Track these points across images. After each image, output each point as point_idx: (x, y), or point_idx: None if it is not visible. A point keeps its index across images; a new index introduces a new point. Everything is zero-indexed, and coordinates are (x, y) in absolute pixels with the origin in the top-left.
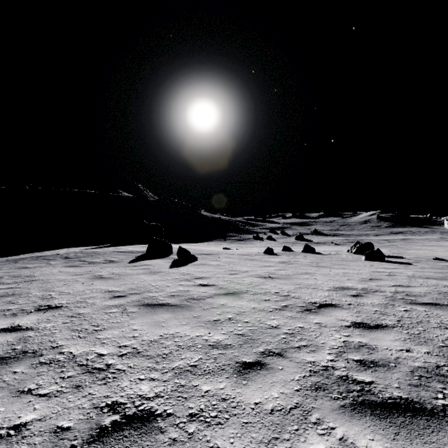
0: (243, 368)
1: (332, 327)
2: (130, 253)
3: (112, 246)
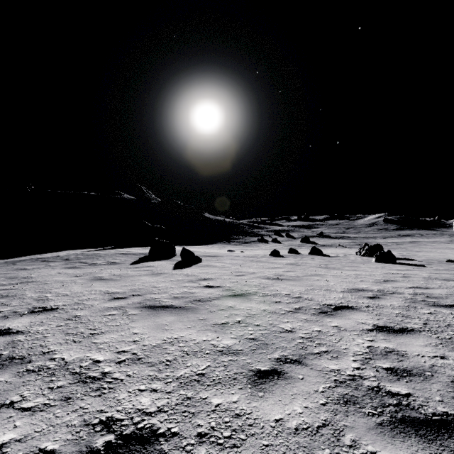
0: (258, 377)
1: (353, 331)
2: (132, 254)
3: (114, 248)
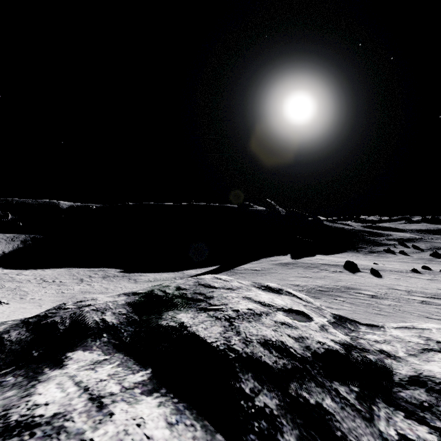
0: (433, 298)
1: None
2: (331, 265)
3: (297, 256)
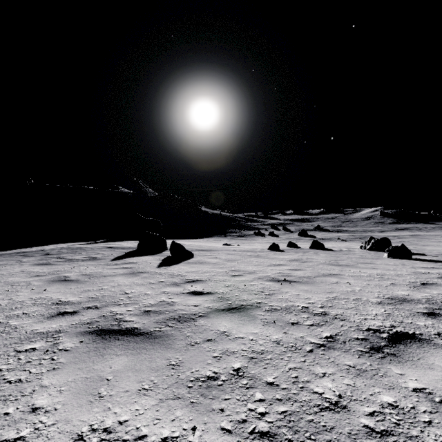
0: None
1: None
2: (120, 248)
3: (106, 241)
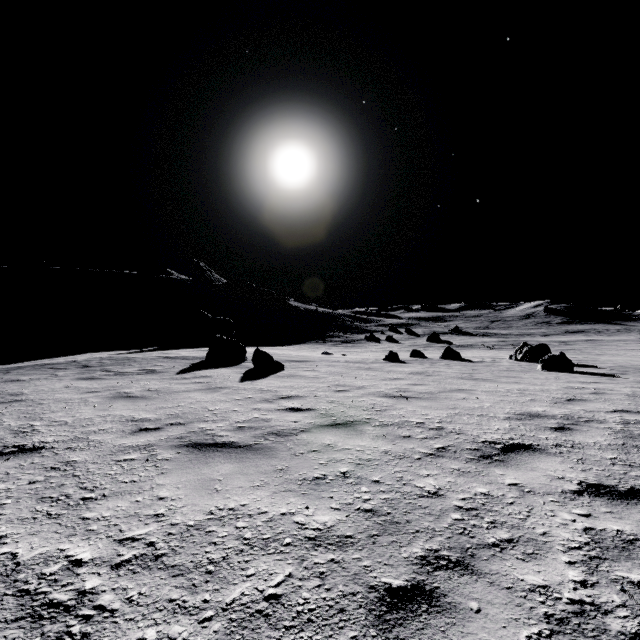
0: (387, 607)
1: (547, 495)
2: (182, 359)
3: (158, 349)
